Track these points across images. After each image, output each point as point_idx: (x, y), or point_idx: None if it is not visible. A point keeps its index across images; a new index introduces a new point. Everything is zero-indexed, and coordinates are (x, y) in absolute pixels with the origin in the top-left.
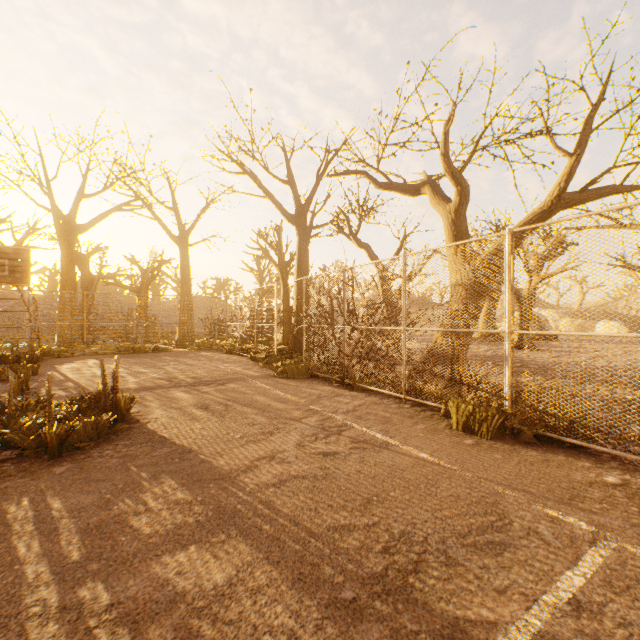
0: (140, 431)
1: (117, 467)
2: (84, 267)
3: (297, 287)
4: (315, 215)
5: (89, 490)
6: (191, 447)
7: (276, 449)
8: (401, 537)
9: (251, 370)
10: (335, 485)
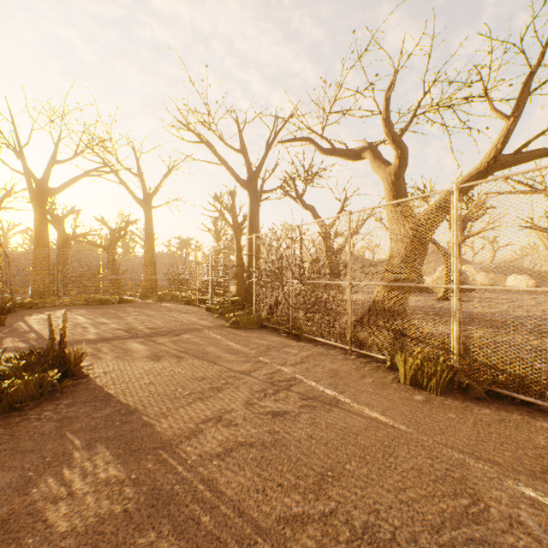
0: (87, 387)
1: (51, 433)
2: (60, 227)
3: (249, 245)
4: (265, 181)
5: (11, 465)
6: (136, 406)
7: (223, 408)
8: (364, 533)
9: (206, 320)
10: (285, 455)
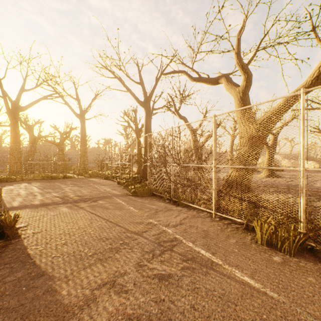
0: (14, 248)
1: None
2: (30, 132)
3: (145, 142)
4: (155, 102)
5: None
6: (45, 269)
7: (118, 271)
8: None
9: (116, 190)
10: None
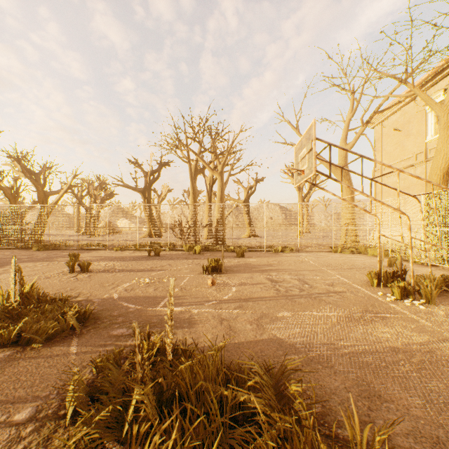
0: None
1: None
2: None
3: None
4: None
5: None
6: None
7: None
8: None
9: None
10: None
